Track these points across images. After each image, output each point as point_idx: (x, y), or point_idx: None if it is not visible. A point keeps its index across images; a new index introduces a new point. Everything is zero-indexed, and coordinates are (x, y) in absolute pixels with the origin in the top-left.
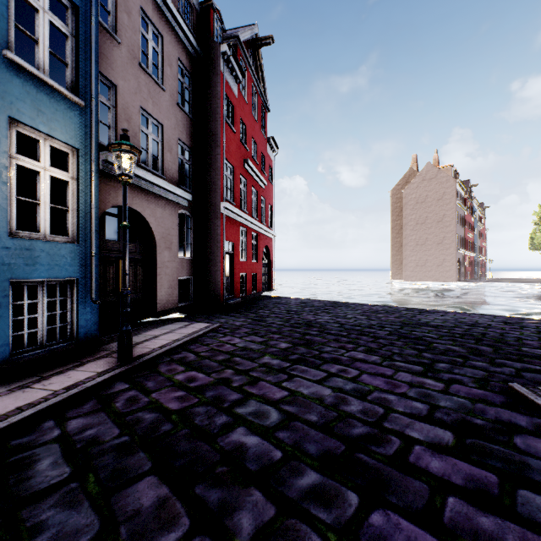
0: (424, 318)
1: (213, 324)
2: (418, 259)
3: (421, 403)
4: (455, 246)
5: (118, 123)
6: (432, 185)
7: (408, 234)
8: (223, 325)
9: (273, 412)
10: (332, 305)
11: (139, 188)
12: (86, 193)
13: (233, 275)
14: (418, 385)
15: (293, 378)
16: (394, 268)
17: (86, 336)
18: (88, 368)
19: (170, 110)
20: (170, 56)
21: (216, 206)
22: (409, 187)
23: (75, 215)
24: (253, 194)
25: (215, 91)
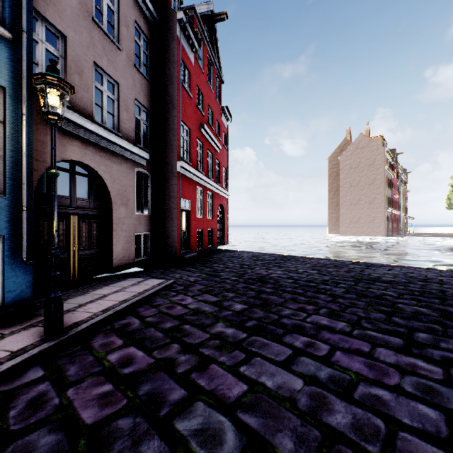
0: (374, 272)
1: (167, 280)
2: (352, 217)
3: (429, 407)
4: (384, 205)
5: (68, 75)
6: (364, 153)
7: (343, 195)
8: (177, 280)
9: (228, 428)
10: (282, 259)
11: (93, 143)
12: (16, 138)
13: (190, 230)
14: (410, 369)
15: (252, 358)
16: (331, 224)
17: (16, 301)
18: (3, 345)
19: (126, 70)
20: (126, 17)
21: (173, 165)
22: (344, 154)
23: (1, 164)
24: (208, 157)
25: (172, 56)
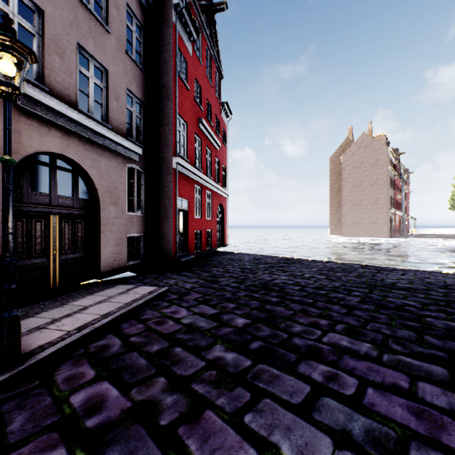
0: (387, 277)
1: (159, 287)
2: (355, 218)
3: None
4: (387, 206)
5: (46, 55)
6: (367, 152)
7: (346, 195)
8: (172, 288)
9: None
10: (285, 262)
11: (76, 134)
12: None
13: (187, 232)
14: None
15: (260, 399)
16: (332, 225)
17: None
18: None
19: (117, 56)
20: None
21: (169, 162)
22: (346, 154)
23: None
24: (207, 154)
25: (167, 44)
